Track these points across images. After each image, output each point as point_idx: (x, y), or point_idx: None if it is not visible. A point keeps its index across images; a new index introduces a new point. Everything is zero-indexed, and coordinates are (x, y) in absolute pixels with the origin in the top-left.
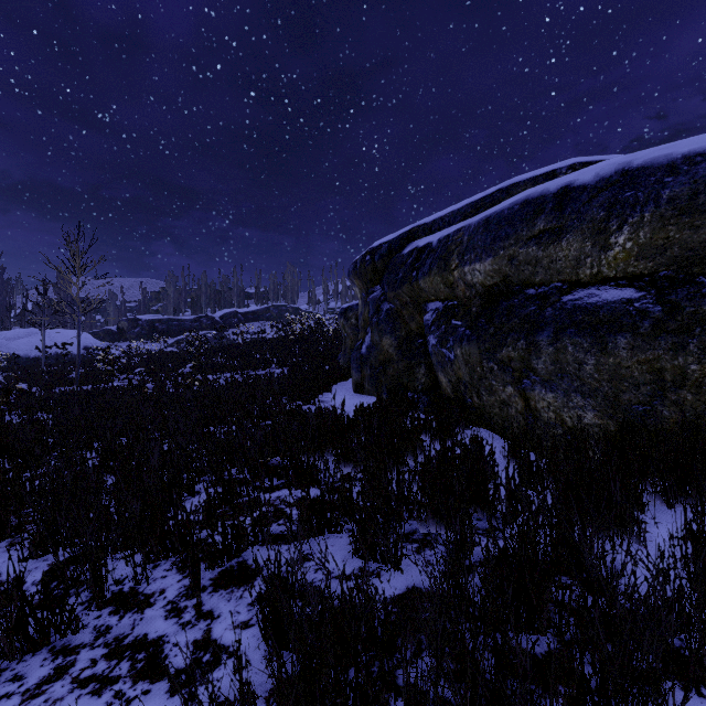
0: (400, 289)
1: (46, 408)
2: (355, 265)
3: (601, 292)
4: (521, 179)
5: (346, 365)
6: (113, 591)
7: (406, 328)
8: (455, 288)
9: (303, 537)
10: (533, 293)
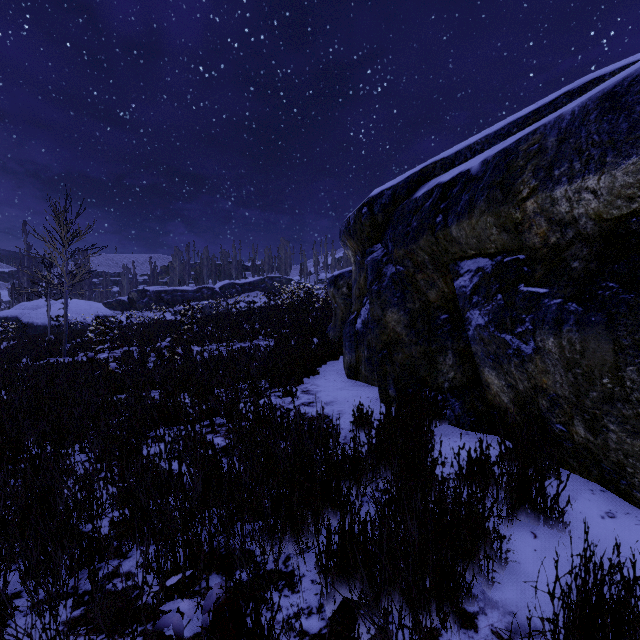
0: (415, 243)
1: (11, 387)
2: (348, 222)
3: None
4: (604, 72)
5: (337, 341)
6: None
7: (421, 298)
8: (523, 231)
9: None
10: None
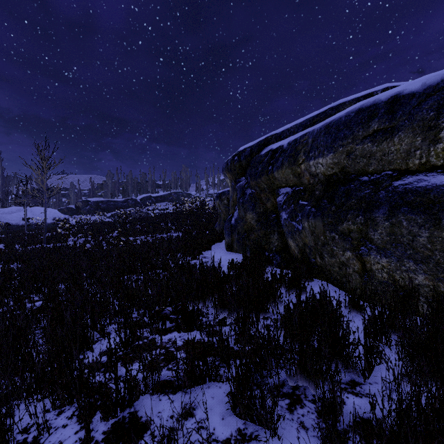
0: (260, 179)
1: (20, 260)
2: (227, 163)
3: (429, 178)
4: (346, 100)
5: (221, 231)
6: (17, 441)
7: (263, 206)
8: (301, 177)
9: (188, 387)
10: (366, 180)
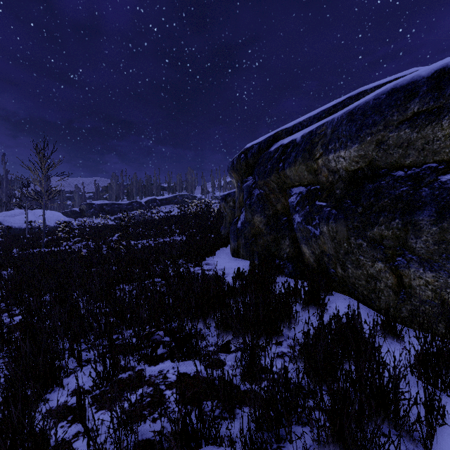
0: (269, 178)
1: (14, 266)
2: (233, 162)
3: None
4: (367, 87)
5: (226, 235)
6: None
7: (273, 208)
8: (318, 174)
9: None
10: (402, 175)
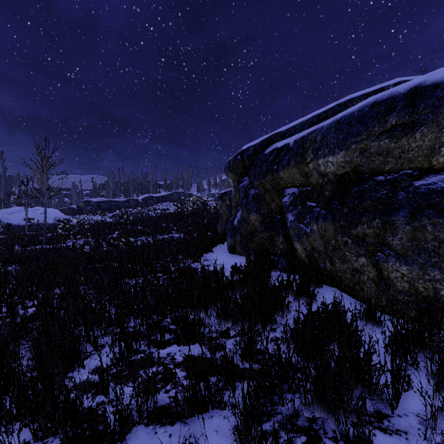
0: (264, 179)
1: (18, 262)
2: (229, 163)
3: None
4: (355, 95)
5: (223, 233)
6: None
7: (268, 207)
8: (309, 177)
9: (188, 416)
10: (382, 180)
